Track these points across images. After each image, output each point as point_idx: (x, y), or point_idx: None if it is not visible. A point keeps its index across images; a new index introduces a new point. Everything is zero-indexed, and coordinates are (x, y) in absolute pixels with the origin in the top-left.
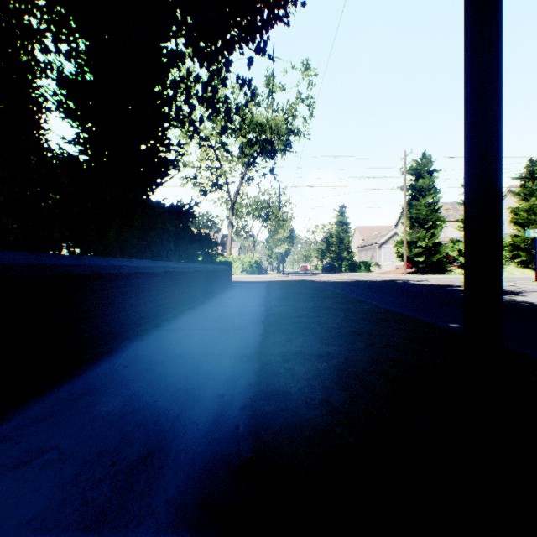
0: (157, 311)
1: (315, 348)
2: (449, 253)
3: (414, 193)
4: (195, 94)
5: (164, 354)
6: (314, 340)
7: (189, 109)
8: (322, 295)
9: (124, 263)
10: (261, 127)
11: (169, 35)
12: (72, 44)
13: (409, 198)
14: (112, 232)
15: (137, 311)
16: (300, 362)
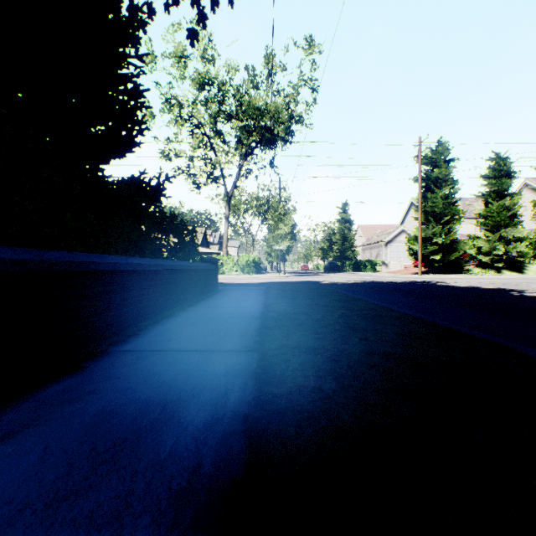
0: None
1: None
2: (466, 251)
3: (429, 184)
4: None
5: None
6: None
7: None
8: (358, 312)
9: None
10: (259, 112)
11: None
12: None
13: (422, 190)
14: None
15: None
16: None
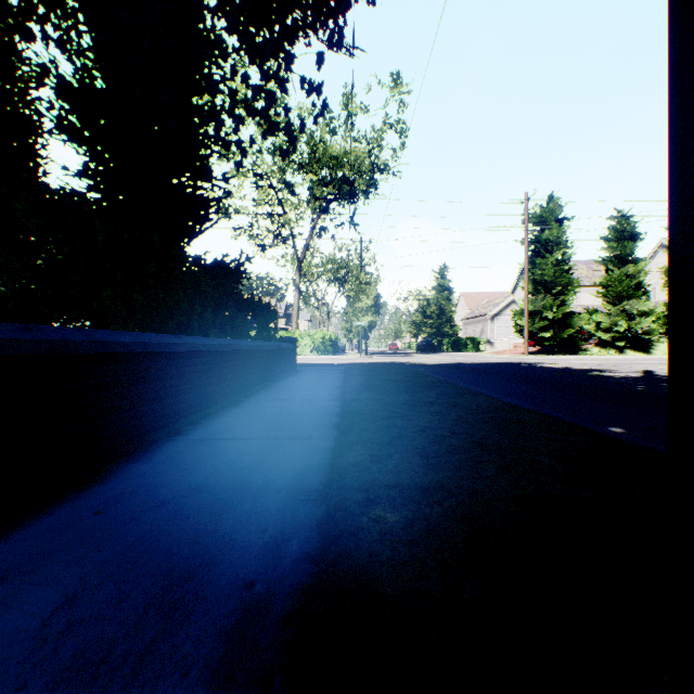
0: (179, 410)
1: (419, 475)
2: (584, 327)
3: (539, 248)
4: (243, 101)
5: (170, 487)
6: (415, 458)
7: (234, 123)
8: (420, 384)
9: (121, 338)
10: (337, 161)
11: (202, 12)
12: (70, 31)
13: (531, 254)
14: (107, 292)
15: (144, 411)
16: (396, 505)
